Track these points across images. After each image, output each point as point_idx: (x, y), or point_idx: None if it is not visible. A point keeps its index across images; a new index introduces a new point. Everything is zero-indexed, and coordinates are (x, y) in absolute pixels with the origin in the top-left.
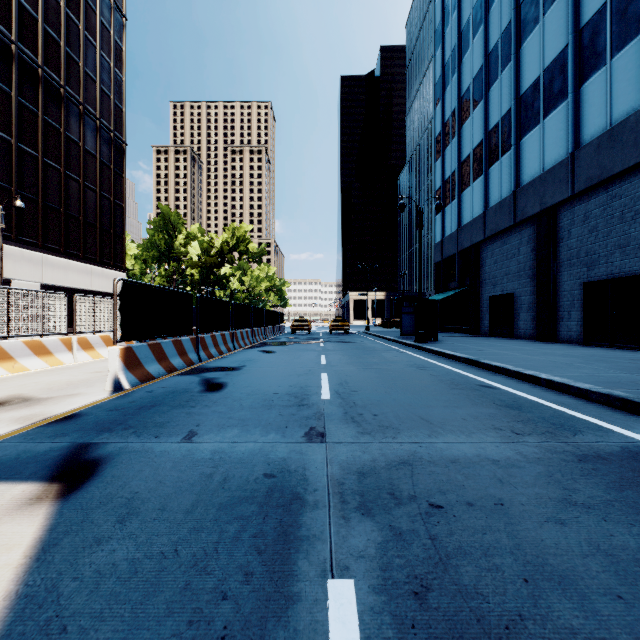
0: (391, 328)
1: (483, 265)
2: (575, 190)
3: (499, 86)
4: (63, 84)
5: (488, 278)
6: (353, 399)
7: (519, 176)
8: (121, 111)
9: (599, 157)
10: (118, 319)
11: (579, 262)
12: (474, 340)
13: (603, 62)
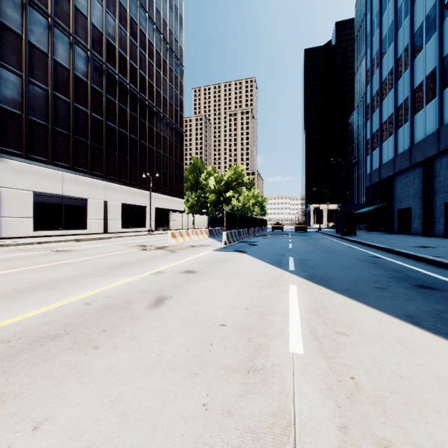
0: None
1: (395, 189)
2: (440, 150)
3: (402, 81)
4: (162, 112)
5: (397, 198)
6: (299, 248)
7: (413, 137)
8: (182, 116)
9: None
10: (203, 223)
11: (444, 190)
12: (380, 235)
13: None
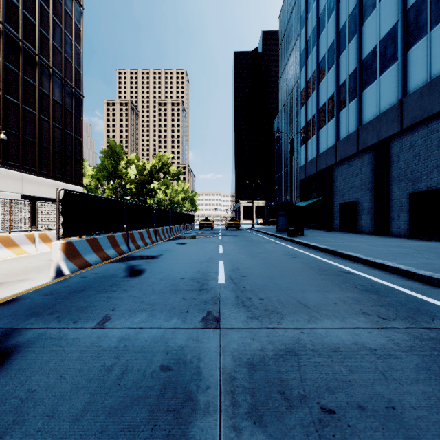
0: (269, 226)
1: (335, 181)
2: (403, 126)
3: (347, 54)
4: (37, 53)
5: (338, 190)
6: (243, 284)
7: (361, 117)
8: (79, 73)
9: (421, 102)
10: None
11: (406, 178)
12: (329, 234)
13: (424, 33)
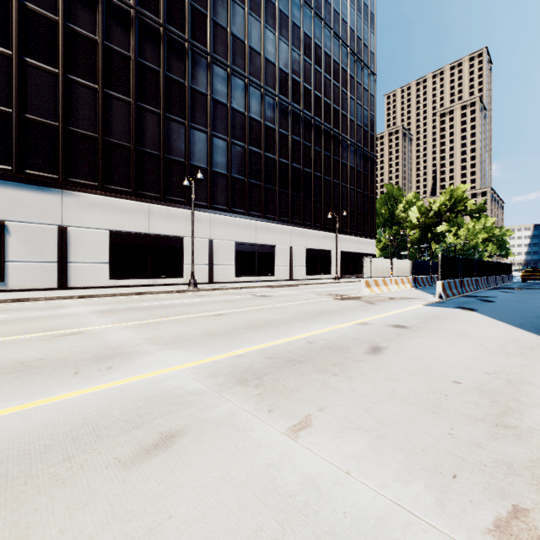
0: None
1: None
2: None
3: None
4: (348, 138)
5: None
6: None
7: None
8: (373, 137)
9: None
10: (405, 270)
11: None
12: None
13: None
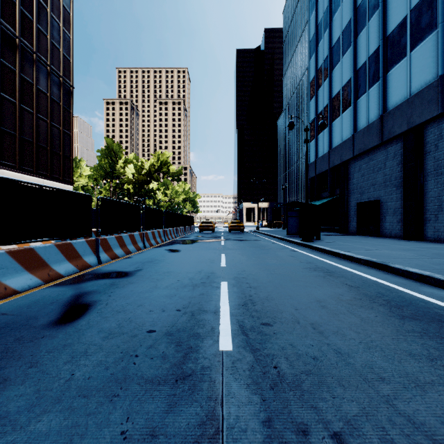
0: (274, 228)
1: (351, 178)
2: None
3: (366, 32)
4: (18, 35)
5: (356, 188)
6: (271, 352)
7: (386, 103)
8: (69, 62)
9: None
10: None
11: None
12: (350, 239)
13: None
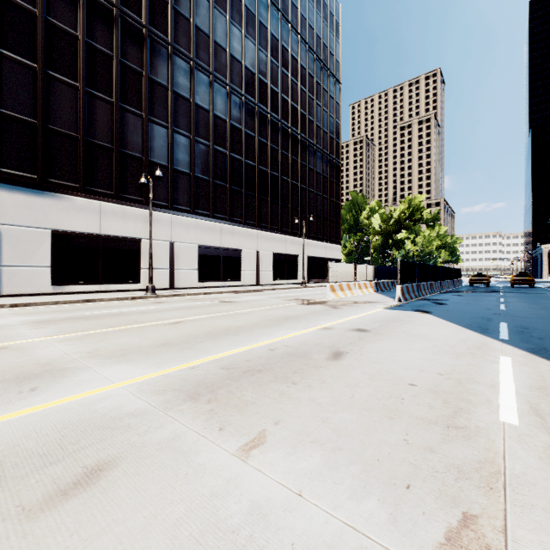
0: None
1: None
2: None
3: None
4: (315, 144)
5: None
6: (517, 311)
7: None
8: (338, 144)
9: None
10: (367, 275)
11: None
12: None
13: None
